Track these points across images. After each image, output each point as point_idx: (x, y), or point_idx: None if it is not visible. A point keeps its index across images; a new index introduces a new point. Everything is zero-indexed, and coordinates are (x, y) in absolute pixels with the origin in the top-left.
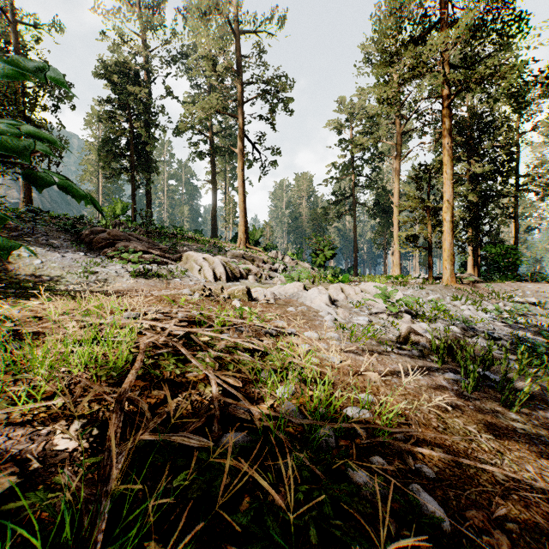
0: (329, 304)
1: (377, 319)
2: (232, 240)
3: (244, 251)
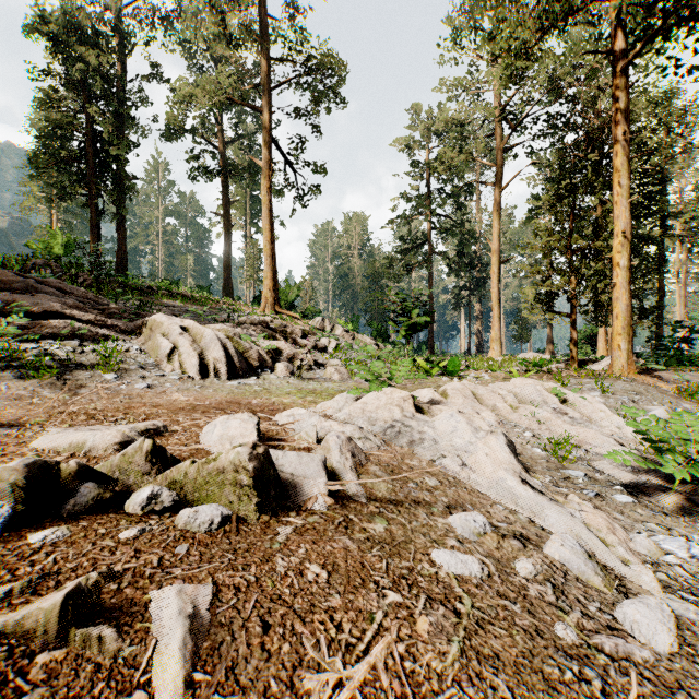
0: (524, 475)
1: (691, 531)
2: (255, 302)
3: (270, 318)
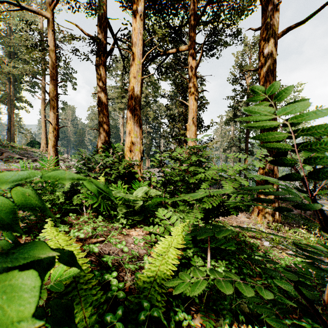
0: None
1: None
2: (28, 145)
3: None
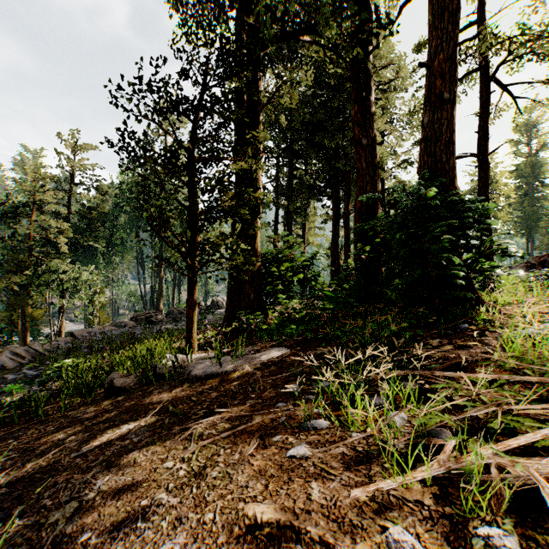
0: None
1: None
2: None
3: None
